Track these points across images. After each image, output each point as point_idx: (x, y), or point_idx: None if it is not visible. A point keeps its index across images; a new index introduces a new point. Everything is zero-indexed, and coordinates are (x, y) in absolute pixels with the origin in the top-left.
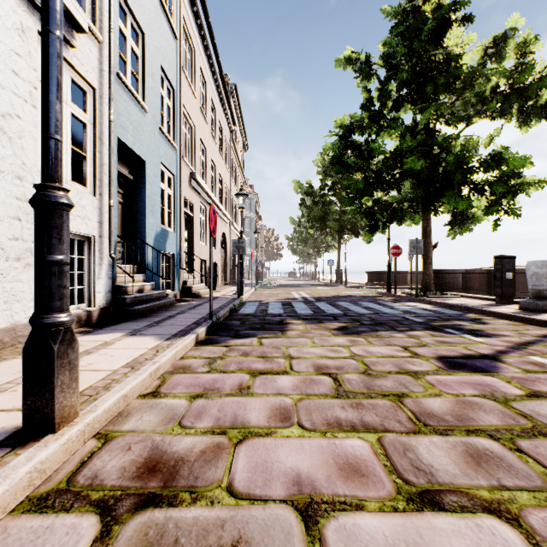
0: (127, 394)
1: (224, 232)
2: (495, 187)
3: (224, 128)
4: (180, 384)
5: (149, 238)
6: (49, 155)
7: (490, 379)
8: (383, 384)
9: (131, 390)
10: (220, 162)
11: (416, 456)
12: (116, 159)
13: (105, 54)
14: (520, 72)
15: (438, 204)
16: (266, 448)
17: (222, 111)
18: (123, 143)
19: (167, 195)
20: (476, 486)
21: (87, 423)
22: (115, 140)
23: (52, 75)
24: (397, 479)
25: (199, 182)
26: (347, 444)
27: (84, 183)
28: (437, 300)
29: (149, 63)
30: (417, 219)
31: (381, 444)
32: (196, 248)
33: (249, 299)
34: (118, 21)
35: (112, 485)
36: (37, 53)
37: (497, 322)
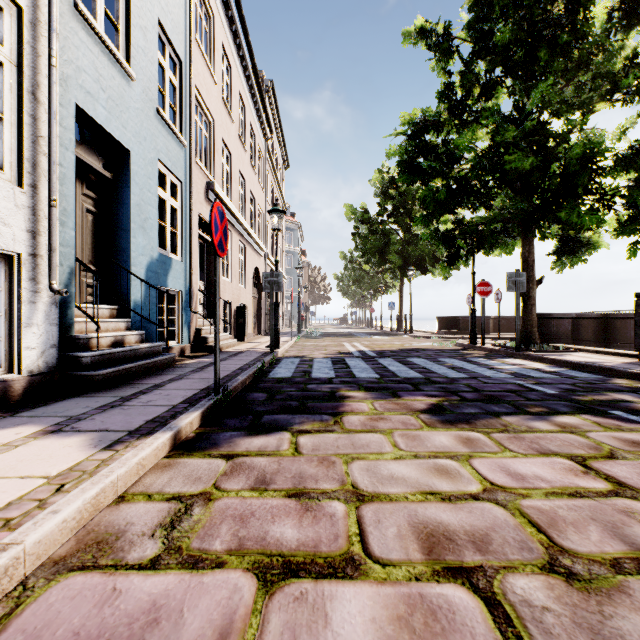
0: None
1: (257, 266)
2: (635, 196)
3: (257, 134)
4: (43, 637)
5: (137, 267)
6: None
7: None
8: None
9: None
10: (251, 177)
11: None
12: (73, 137)
13: None
14: None
15: (546, 223)
16: None
17: (255, 112)
18: (88, 116)
19: (172, 209)
20: None
21: None
22: (71, 107)
23: None
24: None
25: (220, 196)
26: None
27: None
28: (549, 356)
29: (138, 10)
30: (510, 247)
31: None
32: None
33: (286, 354)
34: None
35: None
36: None
37: None
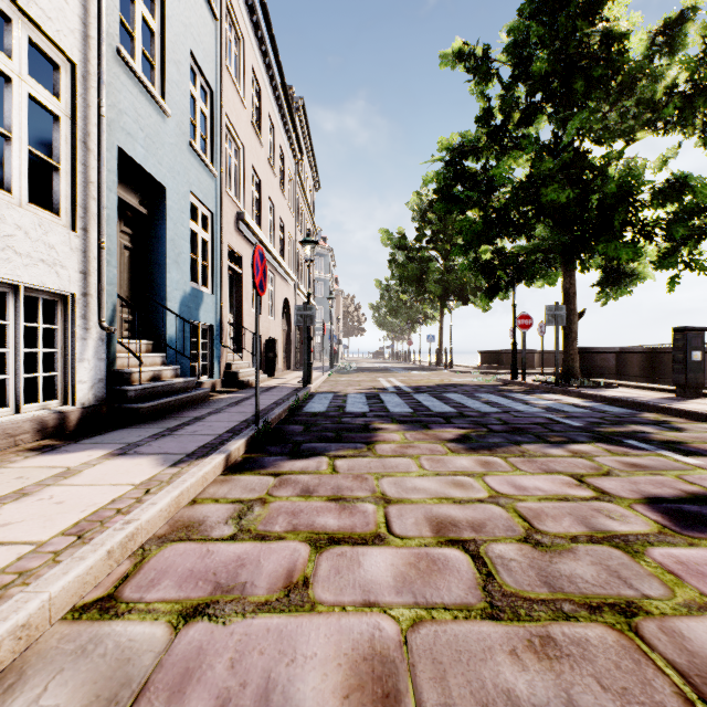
0: (30, 620)
1: (287, 297)
2: (673, 229)
3: (287, 156)
4: (170, 572)
5: (171, 302)
6: None
7: None
8: (575, 572)
9: (43, 606)
10: (280, 202)
11: None
12: (115, 179)
13: (93, 12)
14: None
15: (586, 255)
16: None
17: (284, 133)
18: (128, 156)
19: (203, 241)
20: None
21: None
22: (114, 150)
23: None
24: None
25: (250, 225)
26: None
27: (55, 210)
28: (588, 391)
29: (173, 45)
30: (553, 277)
31: None
32: (245, 317)
33: (319, 389)
34: None
35: None
36: None
37: (696, 427)
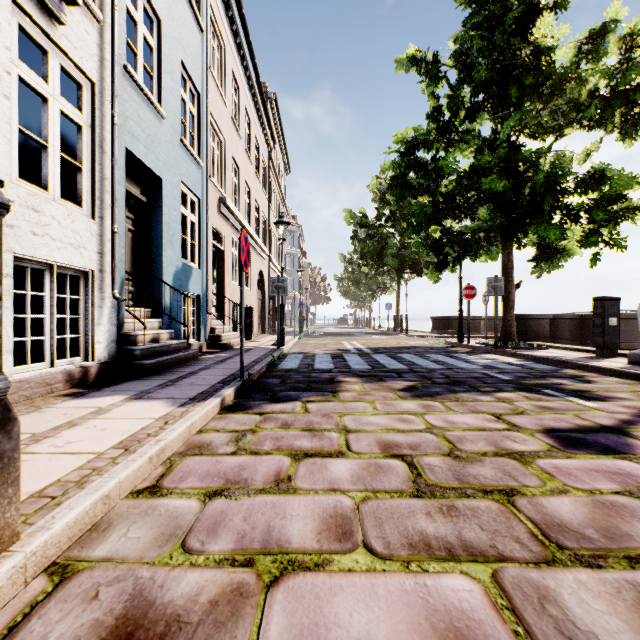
0: (110, 493)
1: (261, 269)
2: (594, 213)
3: (261, 146)
4: (193, 472)
5: (166, 275)
6: None
7: (628, 465)
8: (479, 472)
9: (116, 486)
10: (256, 186)
11: (563, 613)
12: (123, 174)
13: (107, 38)
14: (625, 70)
15: (522, 235)
16: (316, 594)
17: (259, 125)
18: (133, 154)
19: (191, 223)
20: None
21: (32, 552)
22: (122, 150)
23: None
24: None
25: (230, 208)
26: (446, 587)
27: (78, 202)
28: (522, 352)
29: (167, 58)
30: (494, 253)
31: (500, 585)
32: (226, 288)
33: (291, 351)
34: (125, 1)
35: None
36: (10, 26)
37: (605, 380)
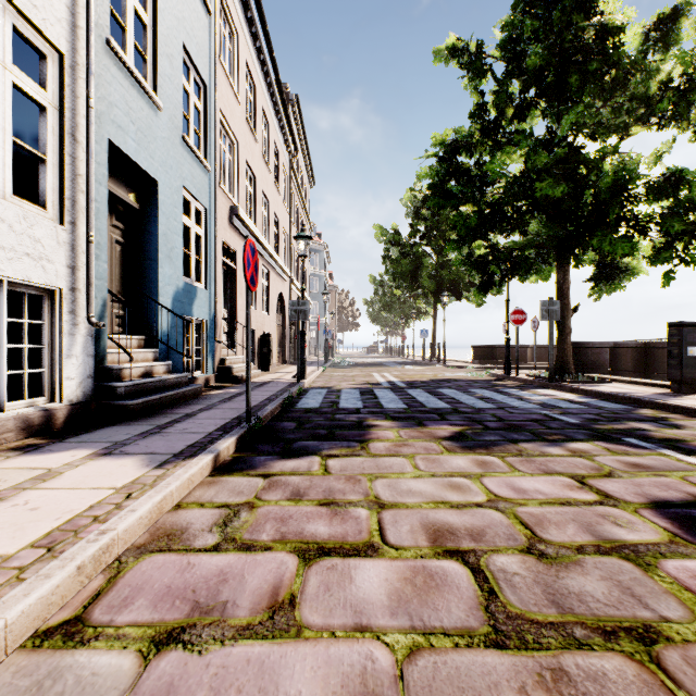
0: None
1: (281, 292)
2: (668, 223)
3: (281, 153)
4: (145, 588)
5: (164, 297)
6: None
7: None
8: (584, 588)
9: None
10: (275, 198)
11: None
12: (105, 172)
13: (82, 1)
14: None
15: (580, 250)
16: None
17: (279, 129)
18: (119, 149)
19: (197, 236)
20: None
21: None
22: (104, 143)
23: None
24: None
25: (244, 220)
26: None
27: (41, 202)
28: (582, 386)
29: (165, 38)
30: (546, 273)
31: None
32: (240, 313)
33: (313, 384)
34: None
35: None
36: None
37: (695, 424)
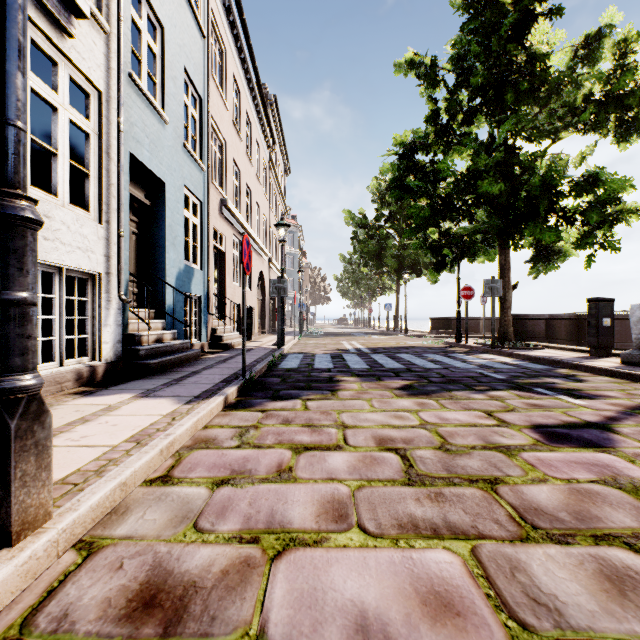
0: (127, 481)
1: (262, 270)
2: (589, 215)
3: (262, 147)
4: (200, 464)
5: (169, 277)
6: (4, 149)
7: (606, 458)
8: (467, 464)
9: (132, 475)
10: (256, 188)
11: (530, 580)
12: (128, 179)
13: (113, 48)
14: (619, 76)
15: (518, 236)
16: (314, 565)
17: (259, 127)
18: (137, 159)
19: (193, 225)
20: (629, 634)
21: (63, 529)
22: (127, 156)
23: (10, 35)
24: (510, 622)
25: (231, 210)
26: (429, 560)
27: (86, 207)
28: (518, 352)
29: (170, 64)
30: (492, 254)
31: (477, 558)
32: (227, 289)
33: (291, 351)
34: (130, 10)
35: (87, 631)
36: None
37: (596, 379)
